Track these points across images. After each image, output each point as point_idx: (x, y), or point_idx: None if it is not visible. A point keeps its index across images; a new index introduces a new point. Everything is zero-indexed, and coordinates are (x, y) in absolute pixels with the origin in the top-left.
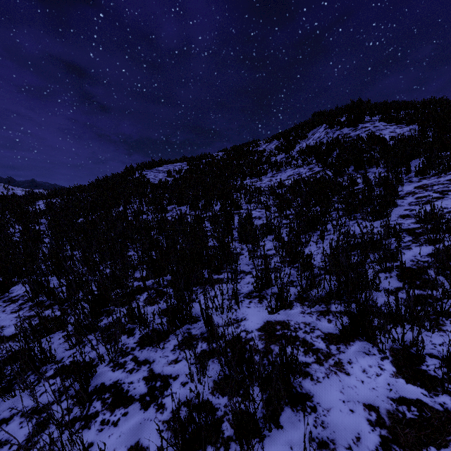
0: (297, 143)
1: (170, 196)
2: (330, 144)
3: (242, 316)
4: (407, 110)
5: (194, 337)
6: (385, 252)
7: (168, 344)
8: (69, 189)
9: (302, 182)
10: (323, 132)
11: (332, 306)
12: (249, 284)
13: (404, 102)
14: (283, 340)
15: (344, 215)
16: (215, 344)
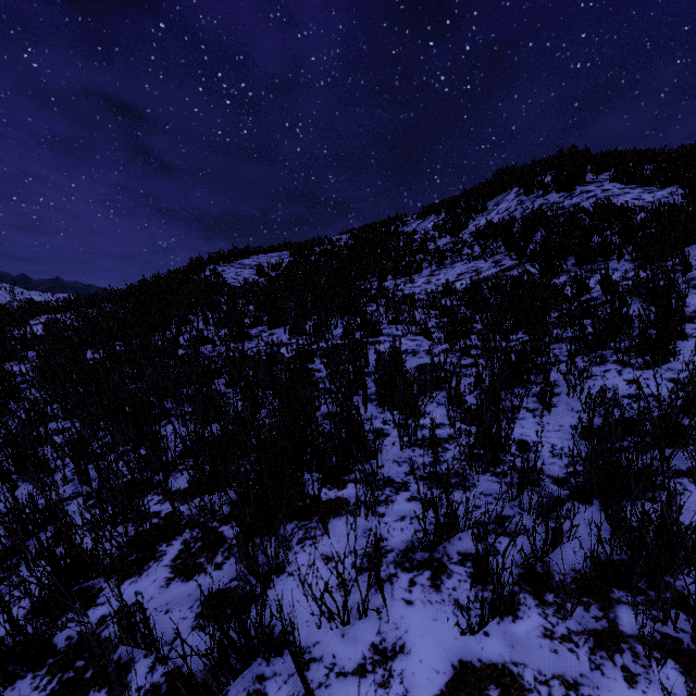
0: (470, 219)
1: (256, 310)
2: (528, 221)
3: (394, 637)
4: (658, 162)
5: None
6: None
7: None
8: (91, 296)
9: (486, 285)
10: (513, 200)
11: (620, 616)
12: (406, 520)
13: (650, 150)
14: None
15: (578, 352)
16: None
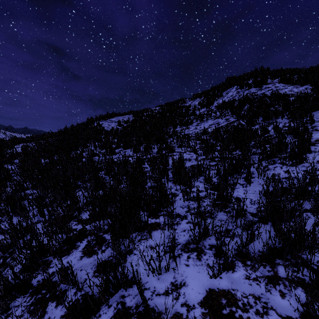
0: (215, 100)
1: (118, 141)
2: (241, 100)
3: (180, 279)
4: (300, 74)
5: (128, 311)
6: None
7: None
8: (42, 135)
9: (222, 130)
10: (234, 91)
11: (279, 270)
12: (186, 231)
13: (297, 68)
14: None
15: (263, 159)
16: None
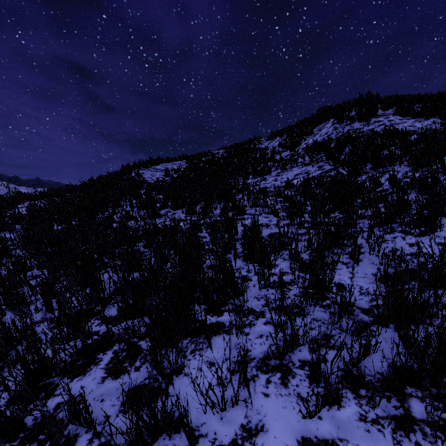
0: (302, 139)
1: (164, 198)
2: (340, 140)
3: (256, 420)
4: (424, 102)
5: None
6: None
7: None
8: (58, 189)
9: (313, 182)
10: (330, 127)
11: (412, 405)
12: (263, 338)
13: (419, 95)
14: None
15: (375, 225)
16: None
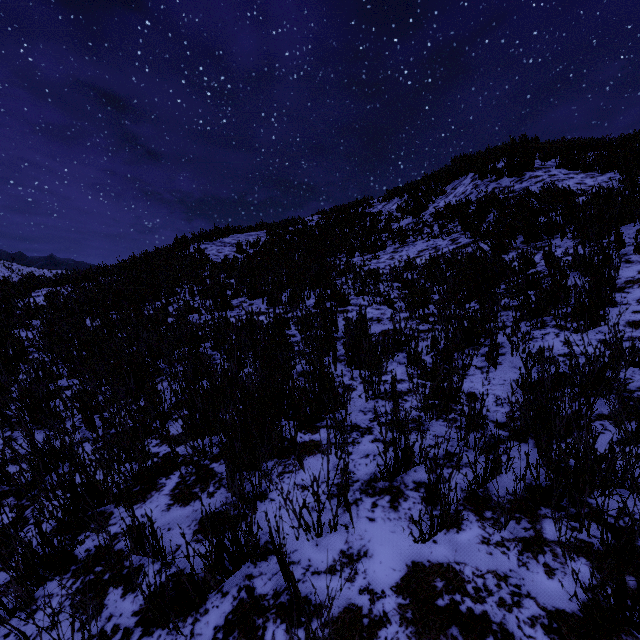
0: (430, 201)
1: (237, 283)
2: (482, 203)
3: (359, 545)
4: (599, 150)
5: (260, 603)
6: (639, 406)
7: (203, 622)
8: (87, 271)
9: (443, 261)
10: (469, 184)
11: (544, 527)
12: (369, 457)
13: (593, 139)
14: (455, 626)
15: (522, 318)
16: (303, 630)
